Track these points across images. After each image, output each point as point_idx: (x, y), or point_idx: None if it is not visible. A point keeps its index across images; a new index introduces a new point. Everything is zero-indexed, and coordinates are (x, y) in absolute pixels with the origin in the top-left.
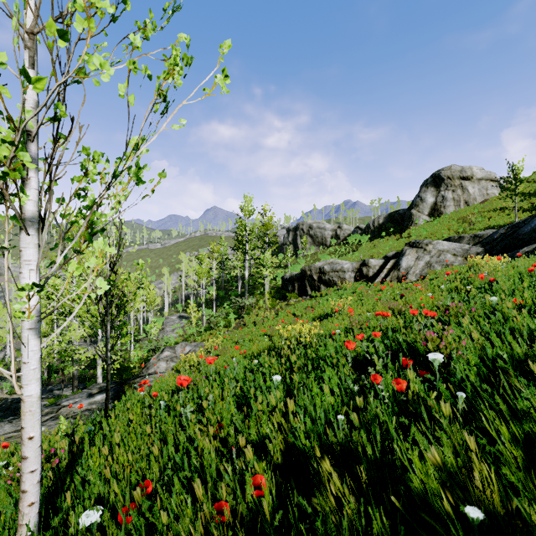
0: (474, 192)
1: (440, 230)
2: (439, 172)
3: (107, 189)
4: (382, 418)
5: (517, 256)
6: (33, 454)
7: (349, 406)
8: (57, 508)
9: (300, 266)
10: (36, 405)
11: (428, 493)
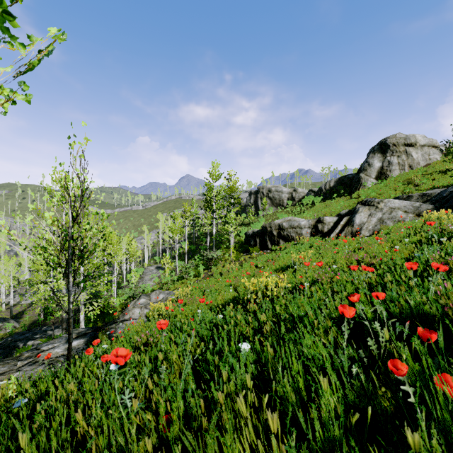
0: (417, 157)
1: (387, 191)
2: (385, 140)
3: None
4: None
5: None
6: None
7: (356, 407)
8: None
9: (260, 224)
10: None
11: None
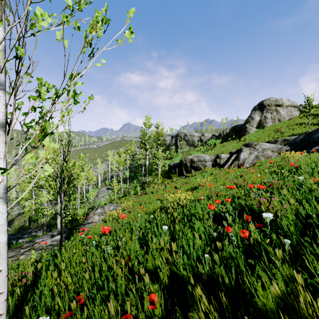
0: (284, 113)
1: (263, 137)
2: (262, 102)
3: (52, 105)
4: (233, 255)
5: (311, 152)
6: (1, 281)
7: (211, 246)
8: (22, 314)
9: (179, 158)
10: (3, 249)
11: (268, 311)
